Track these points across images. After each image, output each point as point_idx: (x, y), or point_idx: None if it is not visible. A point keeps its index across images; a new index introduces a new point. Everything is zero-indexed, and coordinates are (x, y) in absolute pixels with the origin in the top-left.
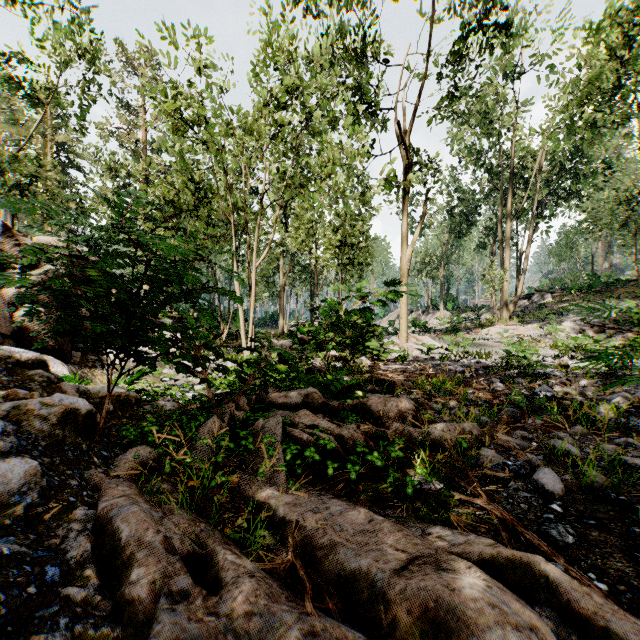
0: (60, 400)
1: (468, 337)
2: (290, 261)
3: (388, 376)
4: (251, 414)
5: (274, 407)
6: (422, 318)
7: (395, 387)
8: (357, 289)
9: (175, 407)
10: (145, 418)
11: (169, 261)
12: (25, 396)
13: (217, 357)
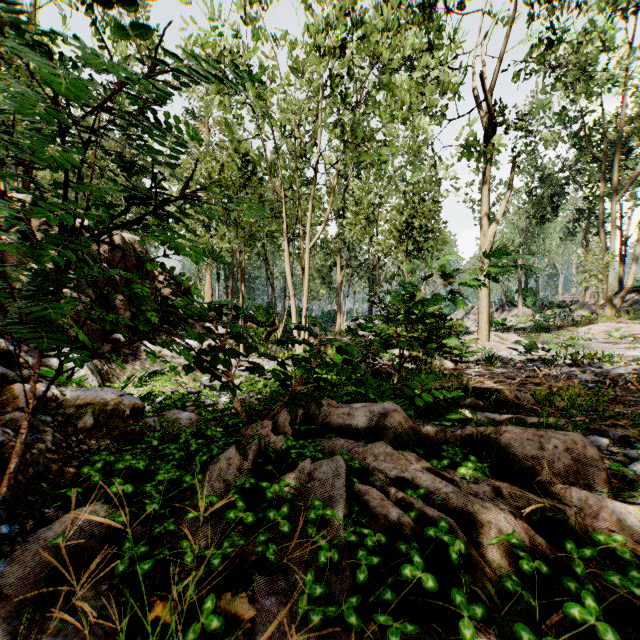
0: None
1: (562, 337)
2: (348, 255)
3: (485, 383)
4: (294, 442)
5: (330, 430)
6: (496, 316)
7: (505, 401)
8: (439, 268)
9: (193, 420)
10: (143, 438)
11: (230, 261)
12: None
13: (248, 351)
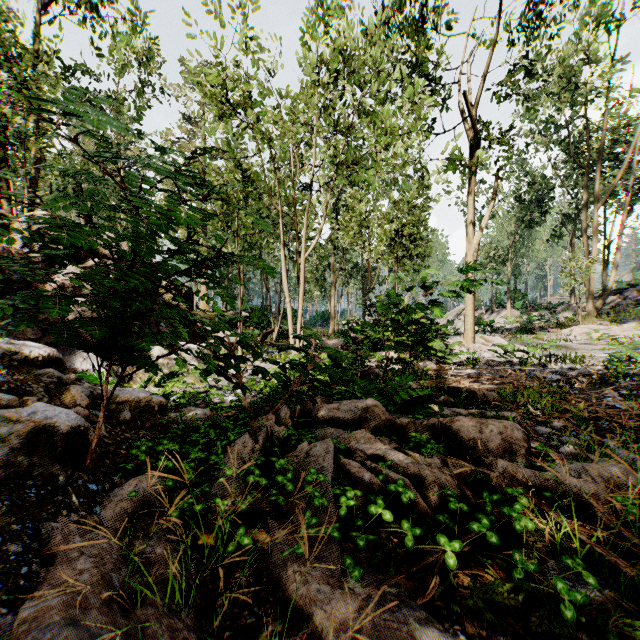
0: (31, 413)
1: (545, 338)
2: (341, 258)
3: (461, 383)
4: (294, 431)
5: (323, 422)
6: (485, 317)
7: (475, 398)
8: (421, 279)
9: (207, 415)
10: (169, 429)
11: None
12: (10, 403)
13: (254, 357)
